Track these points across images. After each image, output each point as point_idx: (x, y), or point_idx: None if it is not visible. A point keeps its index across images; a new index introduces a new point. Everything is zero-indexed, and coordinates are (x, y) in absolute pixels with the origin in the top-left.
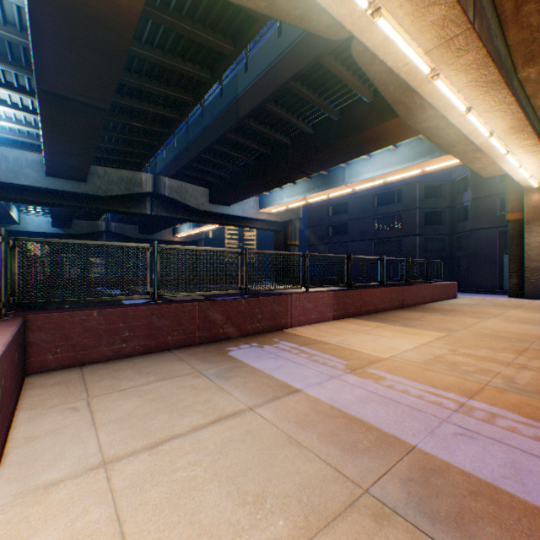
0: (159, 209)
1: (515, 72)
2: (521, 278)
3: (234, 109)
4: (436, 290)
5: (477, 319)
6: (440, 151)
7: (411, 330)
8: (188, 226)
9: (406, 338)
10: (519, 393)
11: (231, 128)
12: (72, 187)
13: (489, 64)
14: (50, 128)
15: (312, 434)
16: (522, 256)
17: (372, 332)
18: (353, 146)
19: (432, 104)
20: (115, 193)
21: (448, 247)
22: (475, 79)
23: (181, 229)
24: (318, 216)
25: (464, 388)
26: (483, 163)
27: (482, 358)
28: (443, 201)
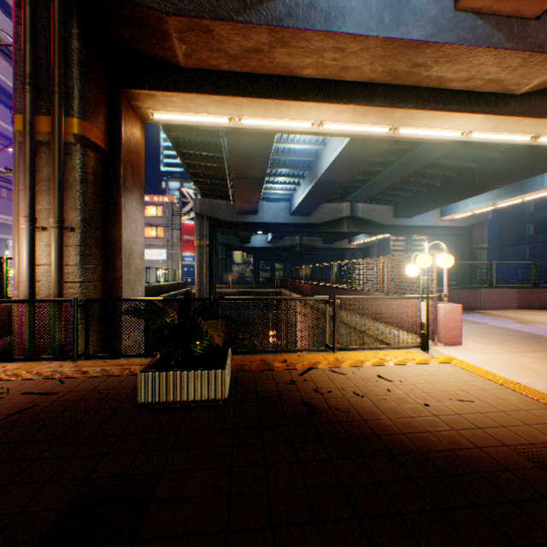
0: (352, 227)
1: None
2: None
3: (424, 153)
4: None
5: None
6: None
7: None
8: (363, 235)
9: None
10: None
11: (421, 167)
12: (302, 220)
13: None
14: (309, 194)
15: (490, 329)
16: None
17: None
18: (546, 164)
19: None
20: (325, 220)
21: None
22: None
23: (357, 237)
24: (513, 213)
25: None
26: None
27: None
28: None
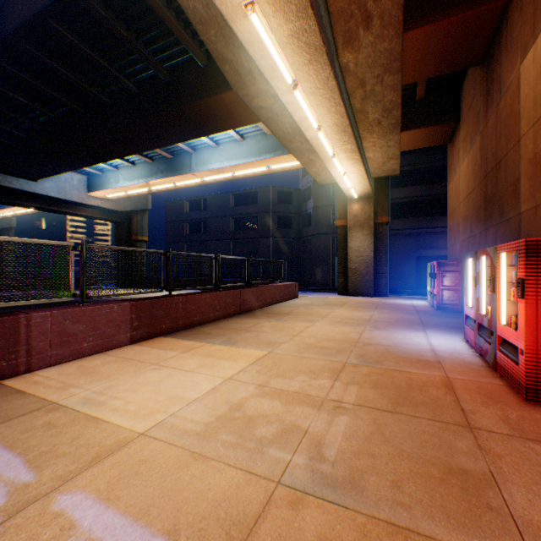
0: None
1: (337, 53)
2: (346, 277)
3: None
4: (279, 291)
5: (308, 323)
6: (283, 150)
7: (230, 350)
8: None
9: (212, 369)
10: (325, 498)
11: None
12: None
13: (310, 13)
14: None
15: None
16: (347, 258)
17: (172, 361)
18: (190, 119)
19: (256, 61)
20: None
21: (297, 250)
22: (298, 35)
23: None
24: (177, 211)
25: (236, 516)
26: (318, 167)
27: (294, 396)
28: (293, 207)
